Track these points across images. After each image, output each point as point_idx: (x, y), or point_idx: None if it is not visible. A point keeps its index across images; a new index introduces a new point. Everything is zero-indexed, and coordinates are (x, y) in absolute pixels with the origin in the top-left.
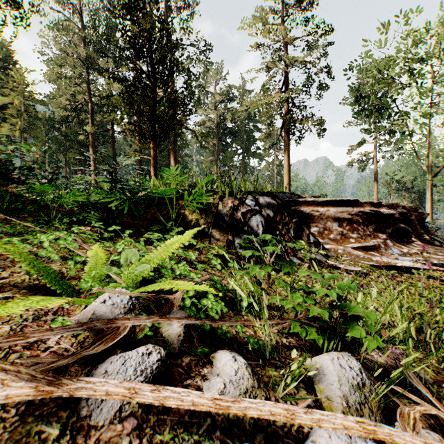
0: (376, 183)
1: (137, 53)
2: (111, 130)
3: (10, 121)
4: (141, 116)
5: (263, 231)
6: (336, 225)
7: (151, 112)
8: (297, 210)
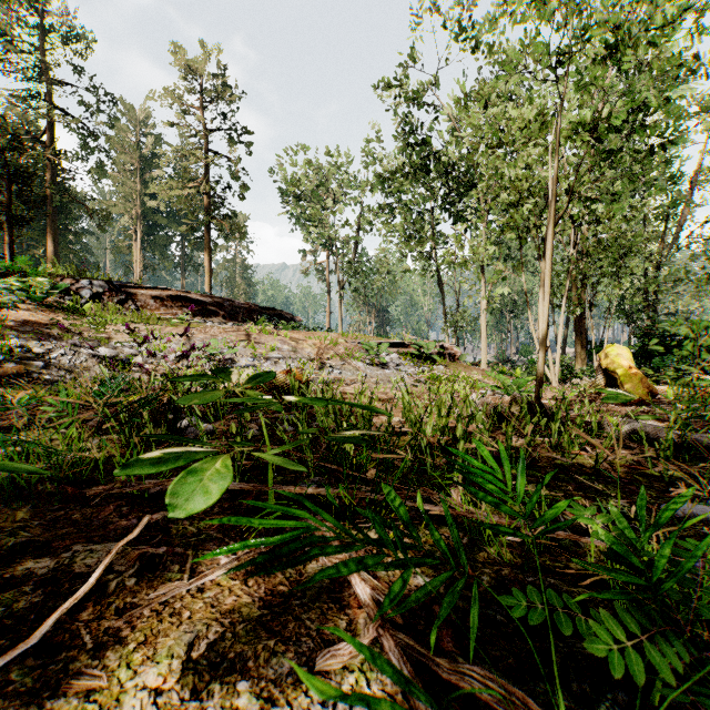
0: (328, 295)
1: None
2: None
3: None
4: None
5: (90, 297)
6: (152, 301)
7: (9, 205)
8: (126, 291)
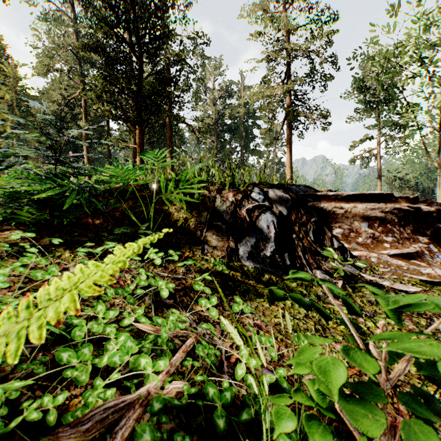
0: (380, 180)
1: (118, 17)
2: (105, 126)
3: (1, 116)
4: (123, 92)
5: (275, 234)
6: (365, 226)
7: (137, 91)
8: (315, 207)
